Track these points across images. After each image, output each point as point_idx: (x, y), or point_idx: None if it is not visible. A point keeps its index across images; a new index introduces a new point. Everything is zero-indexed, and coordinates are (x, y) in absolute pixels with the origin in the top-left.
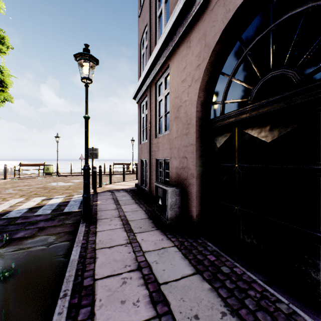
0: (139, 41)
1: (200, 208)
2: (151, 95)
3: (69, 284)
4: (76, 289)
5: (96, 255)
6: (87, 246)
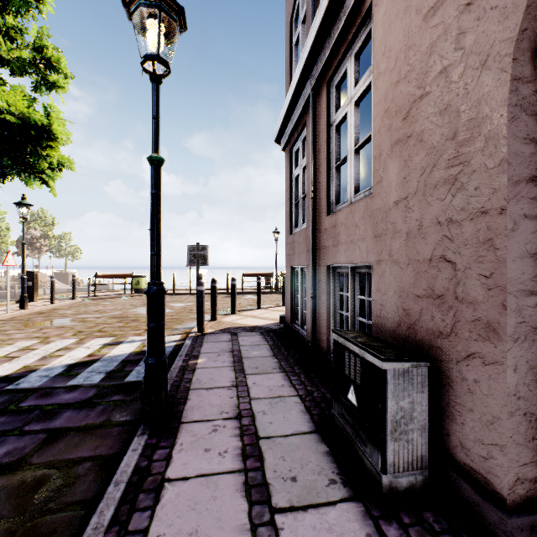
0: (288, 17)
1: (524, 458)
2: (316, 117)
3: None
4: None
5: None
6: None
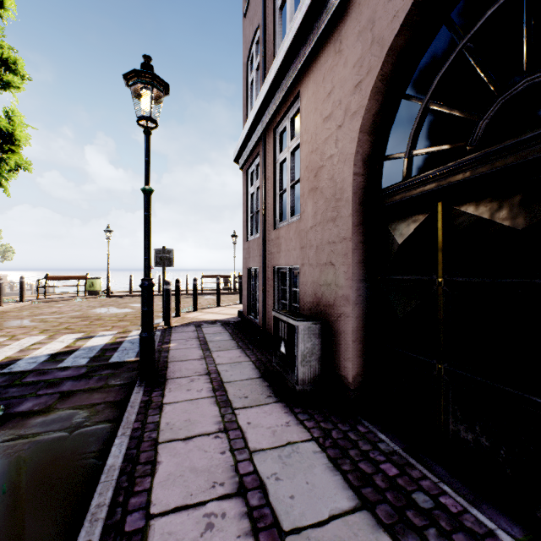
0: (245, 59)
1: (361, 363)
2: (266, 152)
3: (96, 528)
4: (109, 540)
5: (157, 457)
6: (142, 434)
